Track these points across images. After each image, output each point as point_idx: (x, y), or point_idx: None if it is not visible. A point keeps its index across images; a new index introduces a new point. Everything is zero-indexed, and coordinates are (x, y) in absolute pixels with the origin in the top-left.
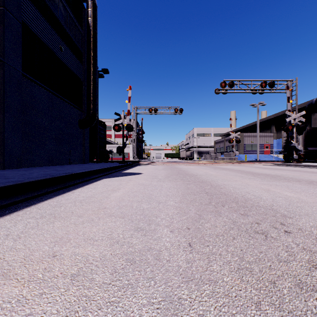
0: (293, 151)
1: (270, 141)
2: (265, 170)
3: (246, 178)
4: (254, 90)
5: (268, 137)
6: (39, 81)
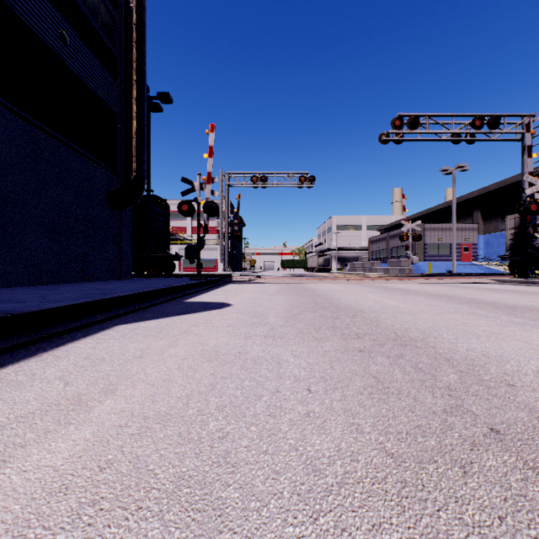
0: (538, 256)
1: (472, 238)
2: (504, 295)
3: (503, 321)
4: (457, 136)
5: (468, 232)
6: (2, 98)
